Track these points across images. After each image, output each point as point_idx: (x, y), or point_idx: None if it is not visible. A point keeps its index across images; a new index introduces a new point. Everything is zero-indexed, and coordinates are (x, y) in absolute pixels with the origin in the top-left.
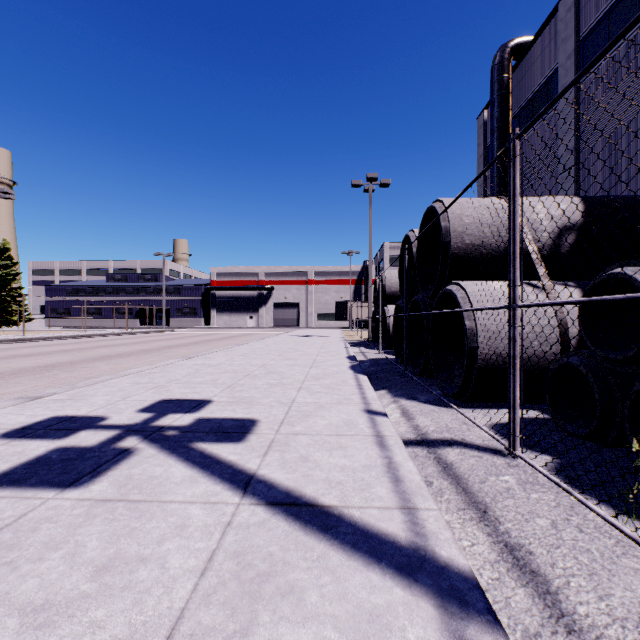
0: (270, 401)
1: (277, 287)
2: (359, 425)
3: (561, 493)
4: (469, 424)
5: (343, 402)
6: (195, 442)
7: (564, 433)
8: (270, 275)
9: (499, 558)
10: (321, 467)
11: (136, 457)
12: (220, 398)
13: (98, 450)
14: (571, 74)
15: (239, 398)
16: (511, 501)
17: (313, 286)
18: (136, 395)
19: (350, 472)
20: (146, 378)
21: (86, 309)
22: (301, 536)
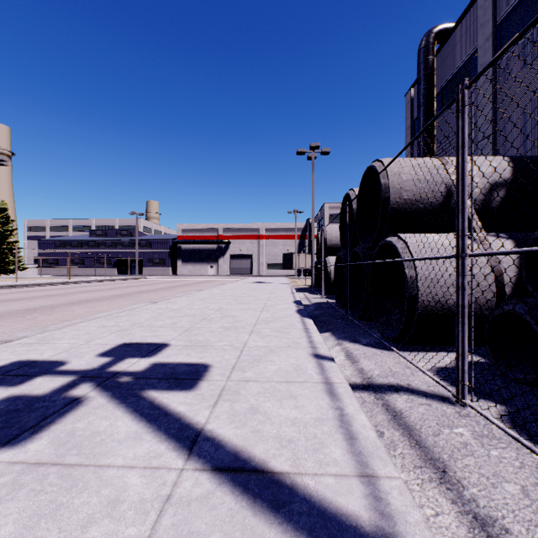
0: (223, 345)
1: (233, 241)
2: (308, 371)
3: (521, 449)
4: (412, 368)
5: (292, 346)
6: (146, 390)
7: (505, 378)
8: (227, 231)
9: (470, 535)
10: (271, 420)
11: (84, 408)
12: (177, 342)
13: (48, 399)
14: (489, 54)
15: (195, 342)
16: (471, 460)
17: (264, 240)
18: (100, 338)
19: (301, 427)
20: (112, 321)
21: (72, 260)
22: (249, 517)
